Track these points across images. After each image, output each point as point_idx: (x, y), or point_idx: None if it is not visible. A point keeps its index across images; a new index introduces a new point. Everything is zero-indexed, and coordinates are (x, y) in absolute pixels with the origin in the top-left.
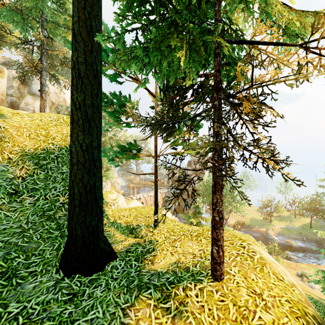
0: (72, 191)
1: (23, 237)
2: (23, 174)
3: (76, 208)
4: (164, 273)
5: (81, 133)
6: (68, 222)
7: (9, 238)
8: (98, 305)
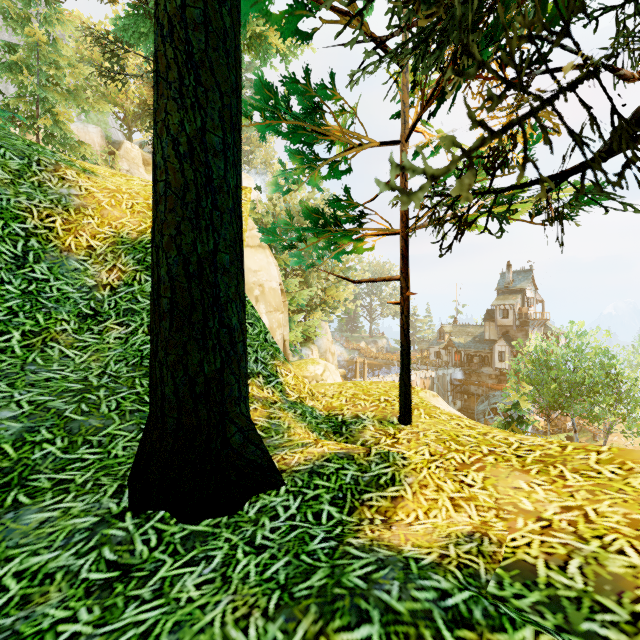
0: (156, 275)
1: (81, 401)
2: (113, 280)
3: (163, 323)
4: (429, 570)
5: (175, 107)
6: (150, 364)
7: (51, 399)
8: (163, 639)
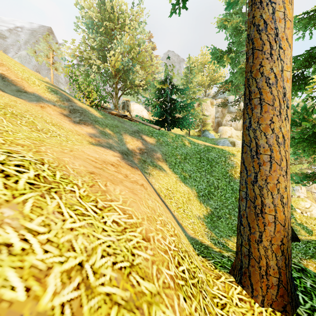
0: None
1: None
2: None
3: None
4: None
5: None
6: None
7: None
8: None
